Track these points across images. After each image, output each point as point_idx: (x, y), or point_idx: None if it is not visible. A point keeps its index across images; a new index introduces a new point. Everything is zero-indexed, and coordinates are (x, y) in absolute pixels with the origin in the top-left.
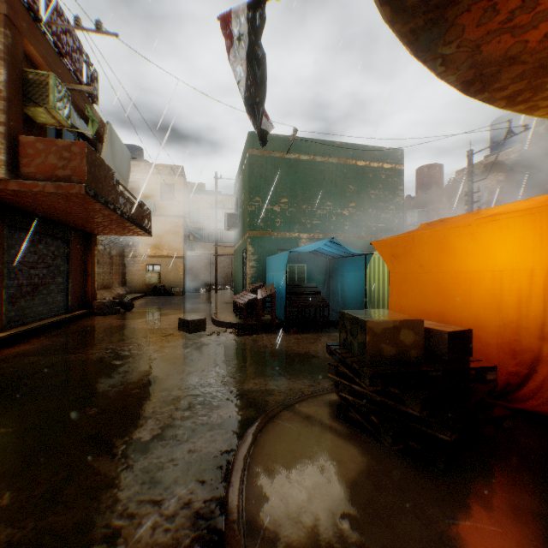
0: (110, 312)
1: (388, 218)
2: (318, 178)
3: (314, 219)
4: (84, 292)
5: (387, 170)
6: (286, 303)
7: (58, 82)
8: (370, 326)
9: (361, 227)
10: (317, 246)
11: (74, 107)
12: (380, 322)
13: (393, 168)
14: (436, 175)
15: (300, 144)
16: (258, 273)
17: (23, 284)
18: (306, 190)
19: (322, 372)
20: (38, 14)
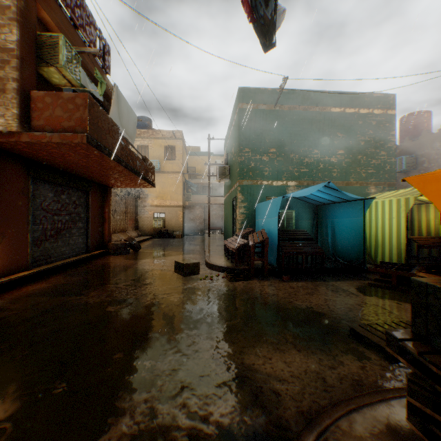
0: (120, 253)
1: (378, 164)
2: (306, 127)
3: (302, 167)
4: (101, 235)
5: (377, 116)
6: (278, 249)
7: (67, 44)
8: None
9: (350, 173)
10: (311, 190)
11: (88, 75)
12: None
13: (383, 113)
14: (423, 121)
15: (287, 96)
16: (247, 219)
17: (47, 229)
18: (294, 139)
19: (338, 342)
20: None
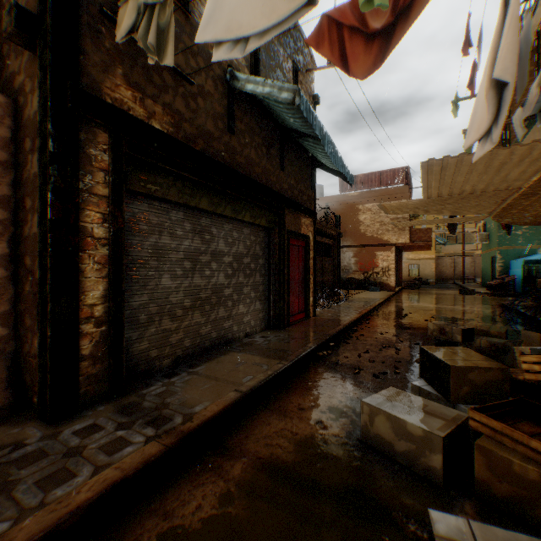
0: (411, 288)
1: None
2: None
3: None
4: (399, 278)
5: None
6: (521, 284)
7: None
8: (536, 280)
9: None
10: None
11: None
12: (539, 280)
13: None
14: None
15: None
16: (503, 270)
17: None
18: None
19: None
20: (409, 185)
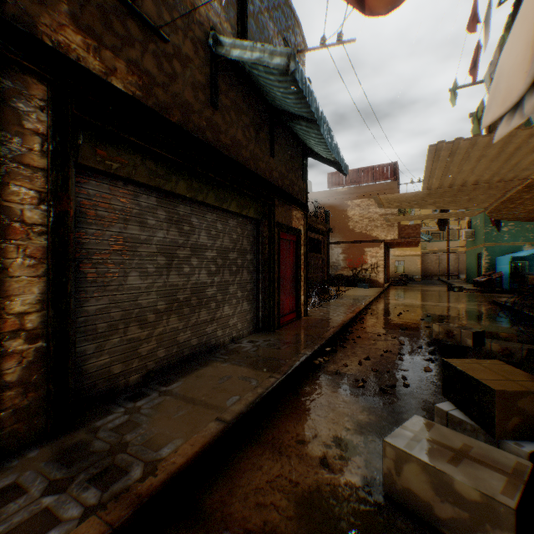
0: (399, 285)
1: None
2: None
3: (533, 233)
4: (386, 275)
5: None
6: (509, 280)
7: None
8: (527, 277)
9: None
10: (529, 253)
11: None
12: (530, 276)
13: None
14: None
15: None
16: (489, 266)
17: None
18: None
19: None
20: (398, 181)
